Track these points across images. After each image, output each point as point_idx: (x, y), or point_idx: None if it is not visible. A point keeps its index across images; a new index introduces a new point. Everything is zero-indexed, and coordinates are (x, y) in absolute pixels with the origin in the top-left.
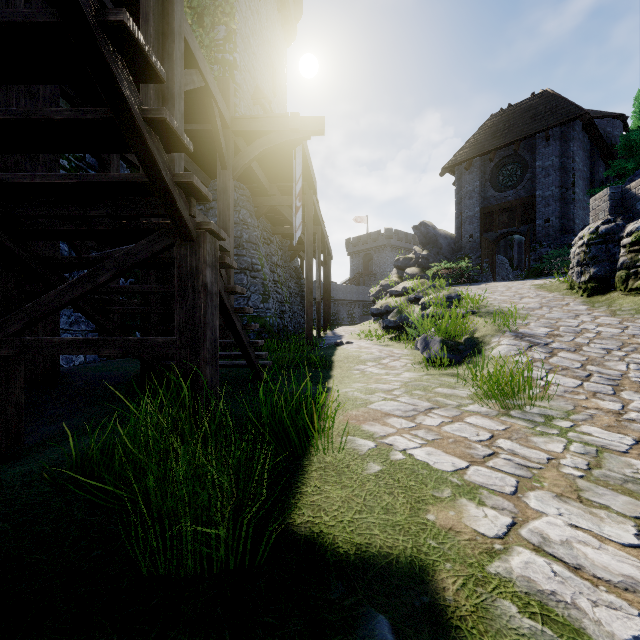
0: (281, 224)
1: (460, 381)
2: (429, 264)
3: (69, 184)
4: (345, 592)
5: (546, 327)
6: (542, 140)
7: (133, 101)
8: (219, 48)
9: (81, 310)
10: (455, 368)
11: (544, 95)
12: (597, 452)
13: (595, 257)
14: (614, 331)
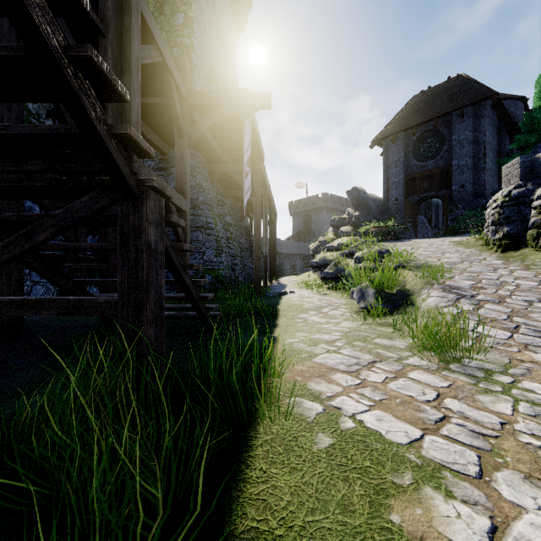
0: (233, 188)
1: (396, 331)
2: (361, 223)
3: None
4: None
5: (470, 280)
6: (457, 117)
7: (50, 33)
8: (178, 33)
9: (32, 267)
10: (389, 317)
11: (459, 79)
12: None
13: (508, 217)
14: (531, 284)
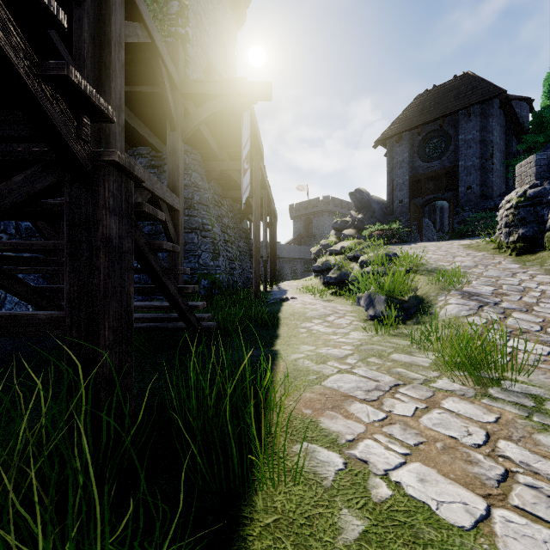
0: (231, 189)
1: (413, 344)
2: (364, 226)
3: None
4: None
5: (489, 285)
6: (464, 116)
7: None
8: (172, 22)
9: None
10: (402, 327)
11: (465, 77)
12: None
13: (523, 219)
14: None
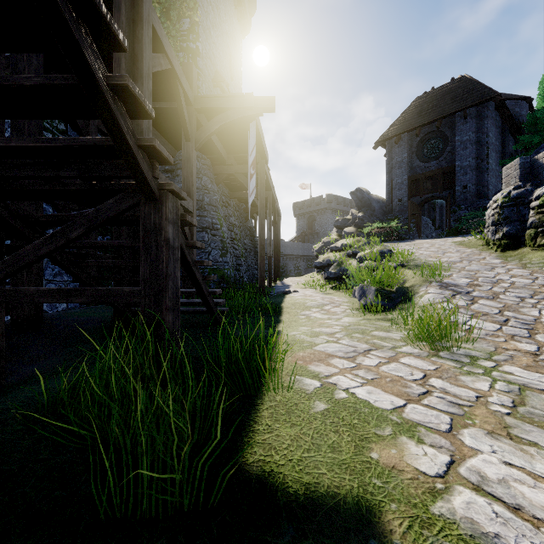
0: (237, 190)
1: (393, 325)
2: (364, 224)
3: (42, 147)
4: (295, 536)
5: (467, 278)
6: (461, 118)
7: (97, 67)
8: (184, 38)
9: (58, 263)
10: (388, 313)
11: (462, 80)
12: (520, 390)
13: (507, 218)
14: (526, 281)
